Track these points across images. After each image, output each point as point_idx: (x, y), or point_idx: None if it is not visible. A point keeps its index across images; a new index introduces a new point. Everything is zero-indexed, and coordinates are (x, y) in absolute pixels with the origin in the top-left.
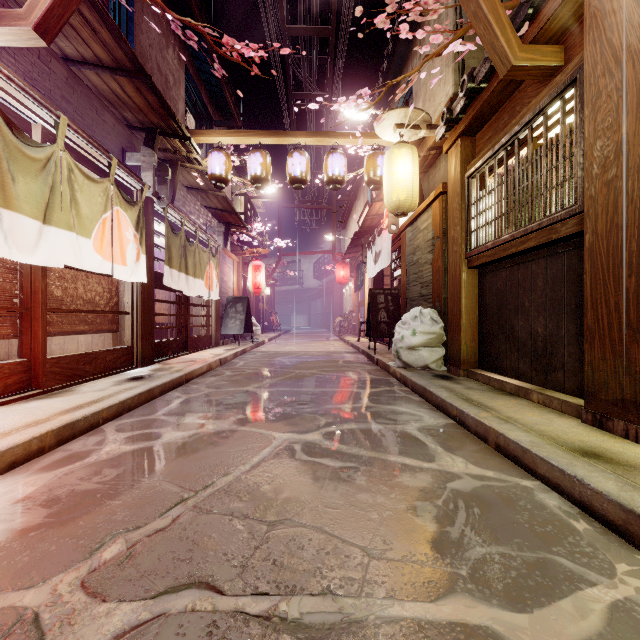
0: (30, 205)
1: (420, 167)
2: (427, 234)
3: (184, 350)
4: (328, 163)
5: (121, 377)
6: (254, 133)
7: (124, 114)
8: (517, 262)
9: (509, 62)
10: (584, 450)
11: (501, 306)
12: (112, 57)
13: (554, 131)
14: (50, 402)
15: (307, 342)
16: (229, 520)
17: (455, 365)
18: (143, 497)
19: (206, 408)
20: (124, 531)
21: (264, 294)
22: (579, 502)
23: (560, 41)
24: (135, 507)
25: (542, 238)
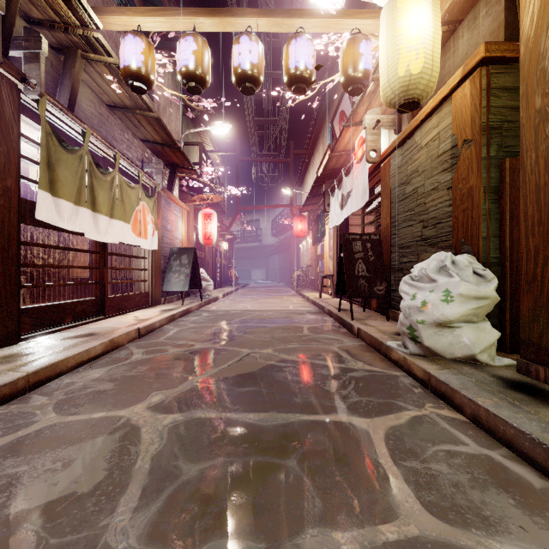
0: None
1: None
2: (438, 146)
3: (99, 313)
4: (289, 51)
5: None
6: (185, 11)
7: None
8: None
9: None
10: None
11: None
12: None
13: None
14: None
15: (264, 298)
16: None
17: None
18: None
19: None
20: None
21: (221, 248)
22: None
23: None
24: None
25: None
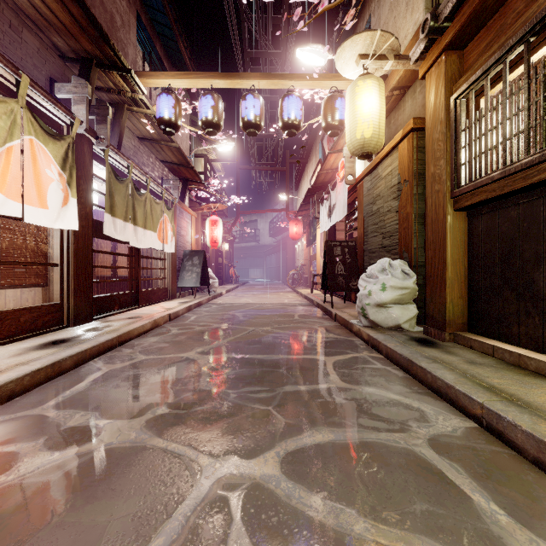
0: None
1: None
2: (391, 180)
3: (135, 304)
4: (283, 106)
5: (36, 341)
6: (205, 75)
7: (53, 39)
8: (541, 194)
9: None
10: None
11: (508, 255)
12: None
13: None
14: None
15: (262, 294)
16: None
17: (436, 326)
18: None
19: (122, 392)
20: None
21: (223, 249)
22: None
23: None
24: None
25: None
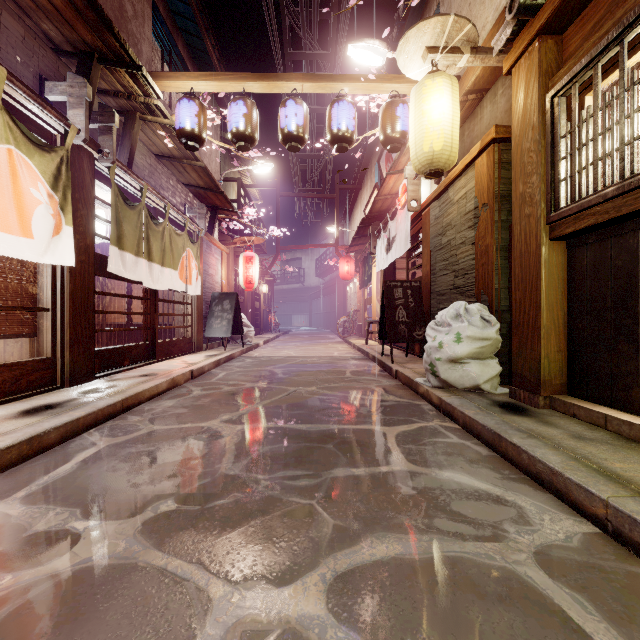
0: None
1: None
2: (465, 204)
3: (150, 358)
4: (332, 114)
5: (16, 407)
6: (236, 76)
7: (43, 27)
8: None
9: None
10: None
11: (625, 296)
12: None
13: None
14: None
15: (307, 345)
16: None
17: (527, 388)
18: None
19: (117, 477)
20: None
21: (261, 292)
22: None
23: None
24: None
25: None
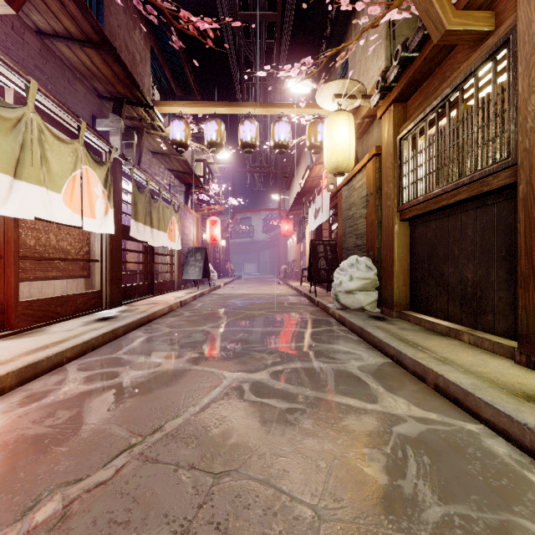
0: (0, 161)
1: (355, 134)
2: (361, 192)
3: (149, 293)
4: (275, 130)
5: (90, 318)
6: (210, 104)
7: (94, 85)
8: (447, 214)
9: (443, 27)
10: (527, 394)
11: (431, 254)
12: (80, 30)
13: (483, 93)
14: (19, 342)
15: (257, 286)
16: (174, 471)
17: (388, 307)
18: (90, 443)
19: (164, 347)
20: (64, 485)
21: (220, 245)
22: (530, 451)
23: (490, 8)
24: (80, 455)
25: (473, 191)
